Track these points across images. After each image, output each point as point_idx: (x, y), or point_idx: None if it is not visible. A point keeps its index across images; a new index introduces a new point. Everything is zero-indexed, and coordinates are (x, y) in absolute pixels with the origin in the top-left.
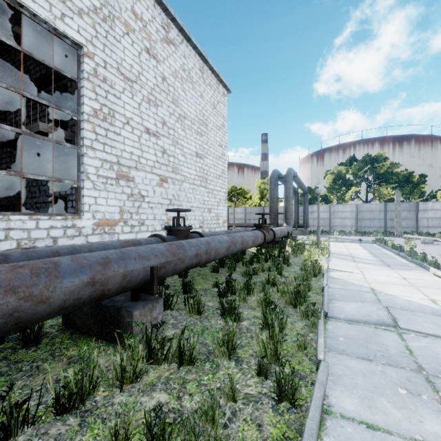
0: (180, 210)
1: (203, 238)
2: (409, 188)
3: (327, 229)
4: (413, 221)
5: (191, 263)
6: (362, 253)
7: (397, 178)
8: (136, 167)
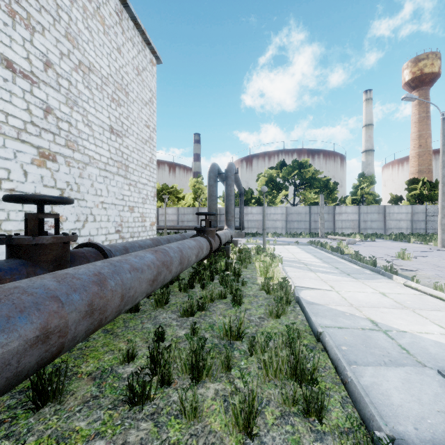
0: (37, 198)
1: (89, 265)
2: (326, 193)
3: (261, 231)
4: (331, 223)
5: (14, 374)
6: (309, 258)
7: (319, 184)
8: None
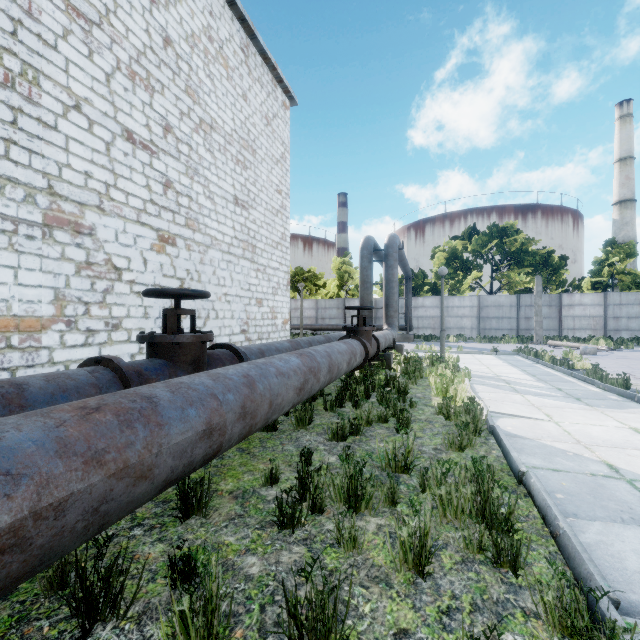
0: (177, 292)
1: (236, 366)
2: (546, 274)
3: (438, 333)
4: (555, 321)
5: (188, 463)
6: (513, 373)
7: (534, 260)
8: (100, 207)
